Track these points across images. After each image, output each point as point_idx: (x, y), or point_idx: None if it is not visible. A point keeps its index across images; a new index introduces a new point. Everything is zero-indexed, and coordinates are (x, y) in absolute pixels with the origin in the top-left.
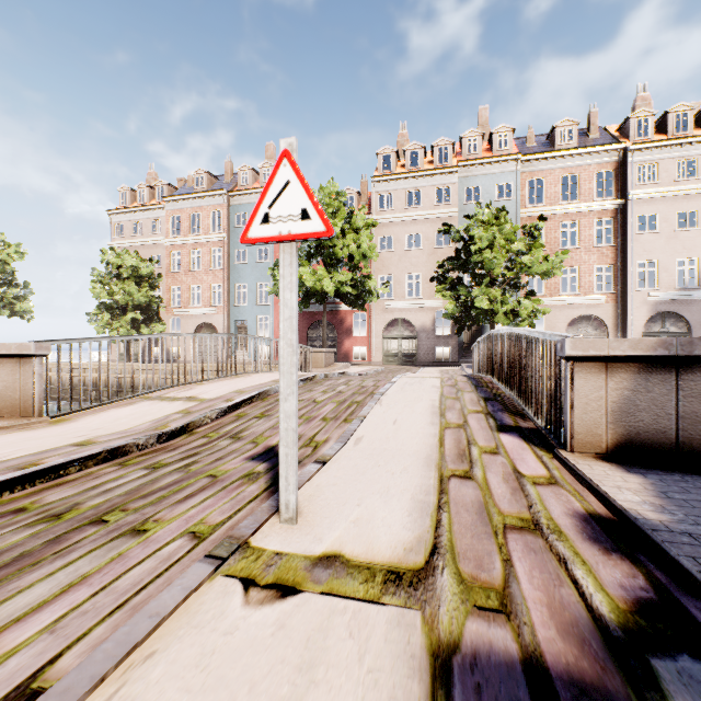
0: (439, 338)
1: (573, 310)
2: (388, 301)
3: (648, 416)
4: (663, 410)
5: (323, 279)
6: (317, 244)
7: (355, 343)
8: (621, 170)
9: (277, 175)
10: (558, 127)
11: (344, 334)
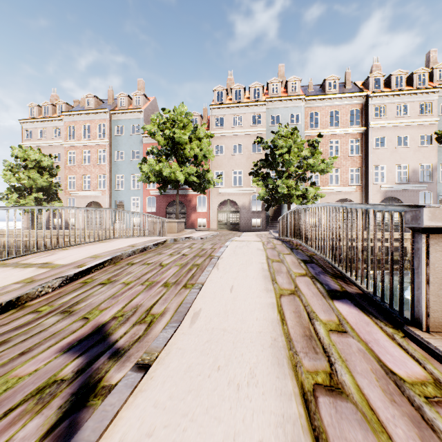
0: (254, 213)
1: (336, 195)
2: (221, 188)
3: None
4: None
5: (176, 171)
6: (172, 147)
7: (199, 216)
8: (365, 109)
9: None
10: (327, 80)
11: (191, 210)
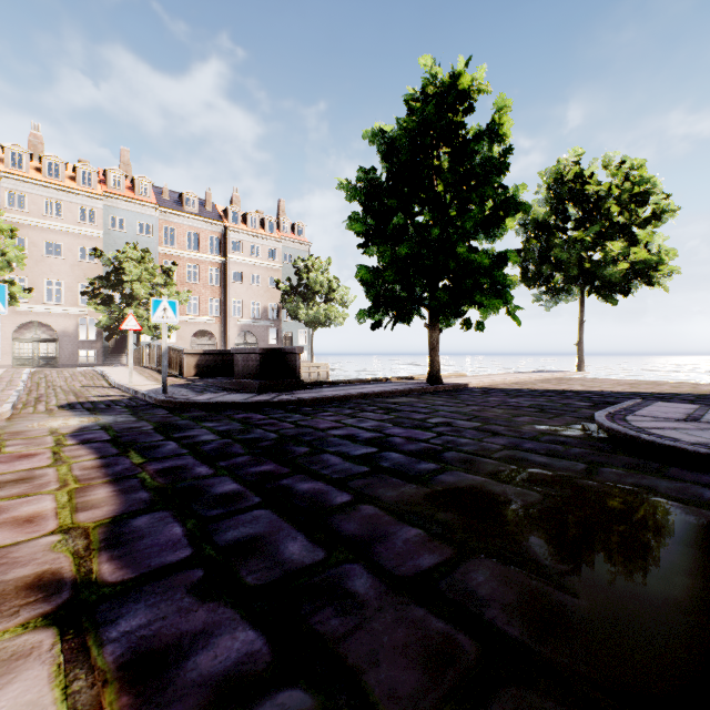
0: (85, 343)
1: (196, 326)
2: (21, 304)
3: (202, 367)
4: (205, 365)
5: None
6: None
7: None
8: (224, 239)
9: (130, 317)
10: (186, 195)
11: None
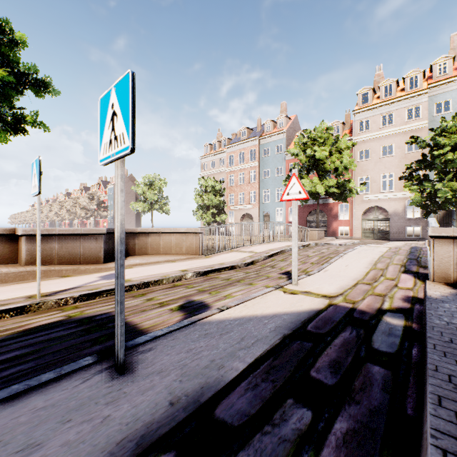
0: (410, 220)
1: None
2: (365, 195)
3: None
4: None
5: (316, 185)
6: (312, 163)
7: (340, 224)
8: None
9: (291, 181)
10: None
11: (332, 218)
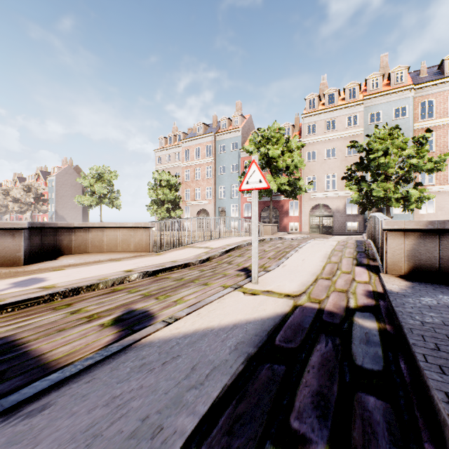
0: (349, 217)
1: None
2: (312, 193)
3: (425, 258)
4: (432, 254)
5: (270, 182)
6: (266, 161)
7: (290, 220)
8: None
9: (251, 168)
10: (446, 59)
11: (283, 214)
